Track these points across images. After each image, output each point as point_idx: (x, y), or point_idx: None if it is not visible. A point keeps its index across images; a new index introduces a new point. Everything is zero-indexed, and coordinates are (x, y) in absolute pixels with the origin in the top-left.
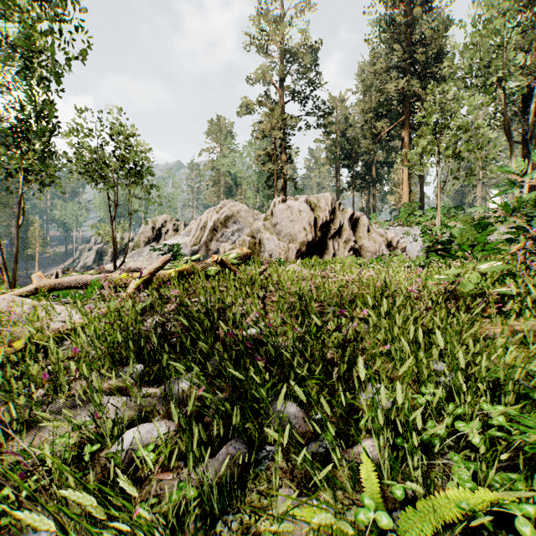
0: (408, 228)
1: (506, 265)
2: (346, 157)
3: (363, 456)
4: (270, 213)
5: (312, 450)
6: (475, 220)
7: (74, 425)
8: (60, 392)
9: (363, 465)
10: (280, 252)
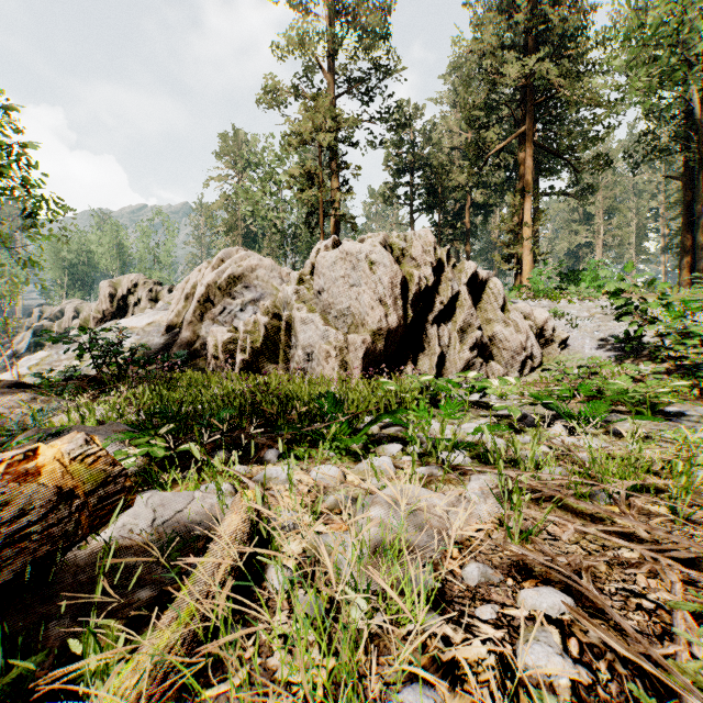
0: (548, 302)
1: None
2: (429, 192)
3: None
4: (310, 269)
5: None
6: None
7: None
8: None
9: None
10: (328, 351)
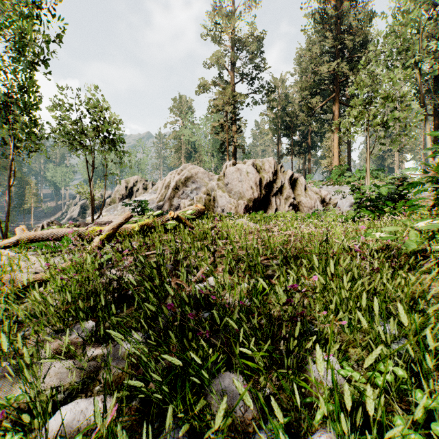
0: (338, 186)
1: None
2: (286, 127)
3: None
4: (223, 174)
5: None
6: (396, 180)
7: (1, 405)
8: (5, 355)
9: None
10: (230, 207)
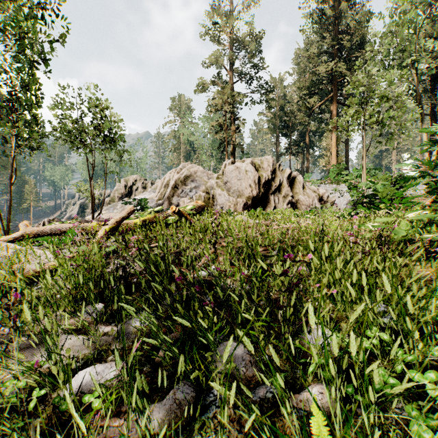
0: (336, 185)
1: (432, 214)
2: (284, 127)
3: (313, 407)
4: (222, 173)
5: (260, 395)
6: (393, 178)
7: (26, 367)
8: (23, 331)
9: (313, 417)
10: (229, 205)
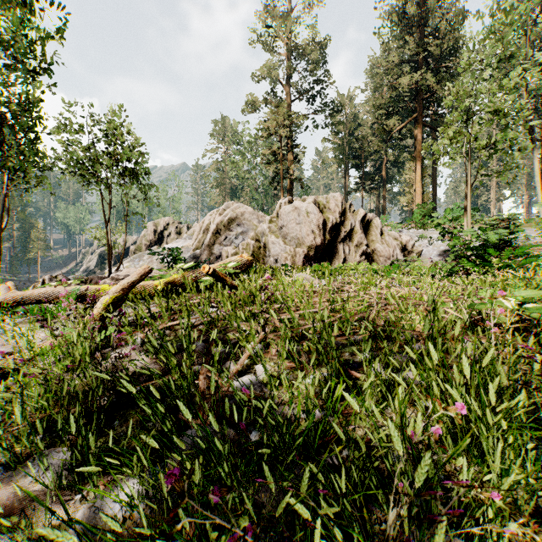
0: (422, 230)
1: None
2: (355, 156)
3: None
4: (276, 215)
5: None
6: (500, 222)
7: None
8: None
9: None
10: (286, 257)
